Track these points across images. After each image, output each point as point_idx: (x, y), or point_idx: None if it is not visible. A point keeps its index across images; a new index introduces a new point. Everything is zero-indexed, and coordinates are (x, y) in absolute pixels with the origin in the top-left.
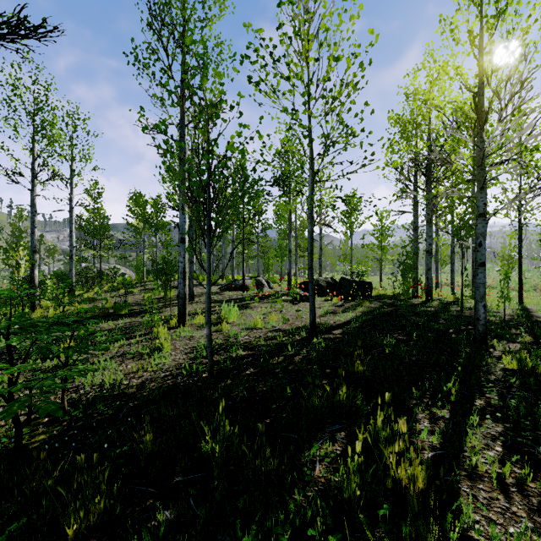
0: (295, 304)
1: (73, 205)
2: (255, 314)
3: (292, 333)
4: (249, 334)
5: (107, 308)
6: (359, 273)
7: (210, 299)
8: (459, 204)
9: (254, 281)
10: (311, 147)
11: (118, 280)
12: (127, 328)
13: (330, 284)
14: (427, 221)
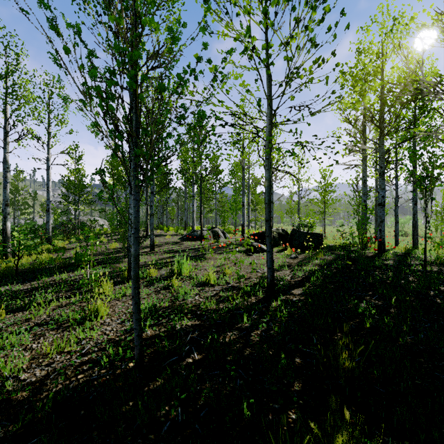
0: (249, 255)
1: (49, 164)
2: (209, 267)
3: (247, 292)
4: (200, 293)
5: (72, 257)
6: (308, 225)
7: (138, 263)
8: (422, 154)
9: (209, 233)
10: (271, 75)
11: (96, 230)
12: (76, 282)
13: (282, 235)
14: (379, 173)
